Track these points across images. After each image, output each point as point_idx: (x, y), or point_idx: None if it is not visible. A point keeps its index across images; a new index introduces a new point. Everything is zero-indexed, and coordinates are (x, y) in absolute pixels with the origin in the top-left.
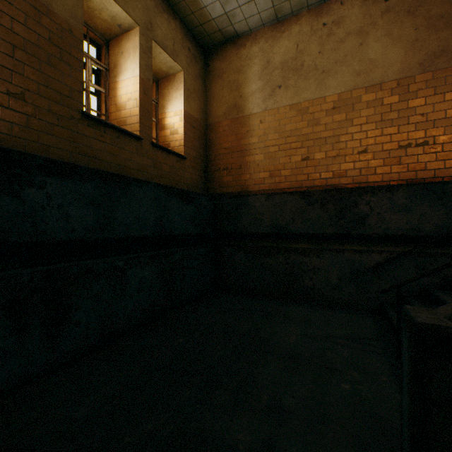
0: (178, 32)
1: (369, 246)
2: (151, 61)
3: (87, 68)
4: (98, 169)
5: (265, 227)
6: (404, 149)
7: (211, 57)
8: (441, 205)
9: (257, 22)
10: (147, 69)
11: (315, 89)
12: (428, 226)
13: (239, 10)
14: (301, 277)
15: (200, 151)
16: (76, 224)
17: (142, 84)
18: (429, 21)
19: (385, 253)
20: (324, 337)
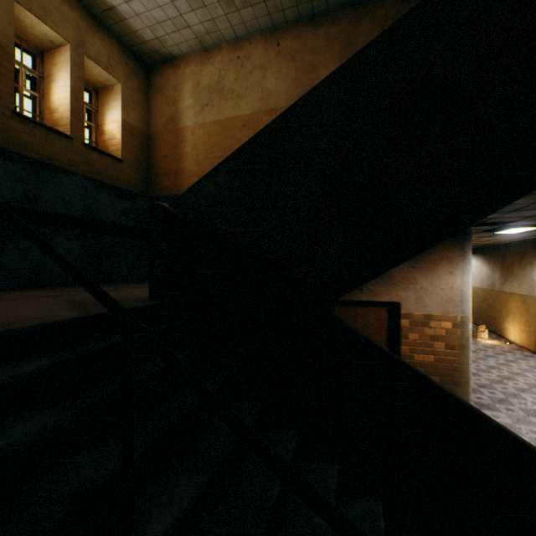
0: (114, 50)
1: None
2: (83, 74)
3: (21, 75)
4: (26, 155)
5: None
6: None
7: (153, 73)
8: None
9: (187, 48)
10: (79, 80)
11: (232, 109)
12: None
13: (169, 37)
14: None
15: (141, 157)
16: (6, 193)
17: (73, 93)
18: (303, 66)
19: None
20: None
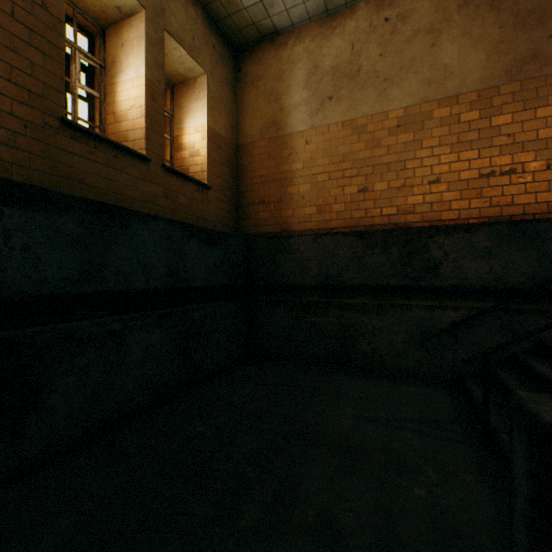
0: (199, 23)
1: (442, 300)
2: (162, 58)
3: (74, 63)
4: (84, 196)
5: (312, 277)
6: (486, 178)
7: (243, 59)
8: (532, 250)
9: (302, 14)
10: (157, 68)
11: (375, 101)
12: (516, 275)
13: None
14: (358, 341)
15: (228, 179)
16: (50, 273)
17: (149, 87)
18: (517, 18)
19: (463, 310)
20: (388, 420)
